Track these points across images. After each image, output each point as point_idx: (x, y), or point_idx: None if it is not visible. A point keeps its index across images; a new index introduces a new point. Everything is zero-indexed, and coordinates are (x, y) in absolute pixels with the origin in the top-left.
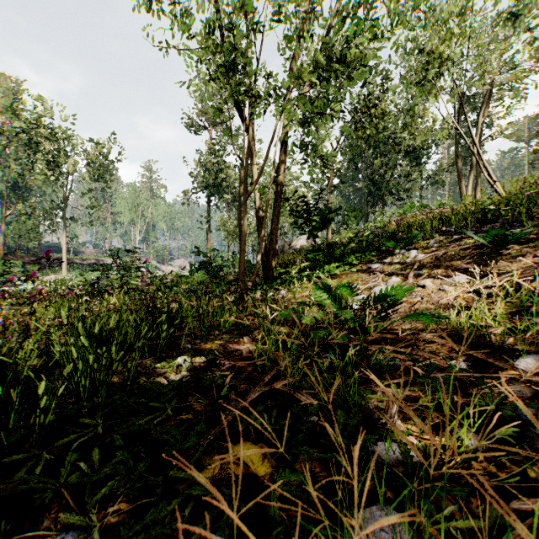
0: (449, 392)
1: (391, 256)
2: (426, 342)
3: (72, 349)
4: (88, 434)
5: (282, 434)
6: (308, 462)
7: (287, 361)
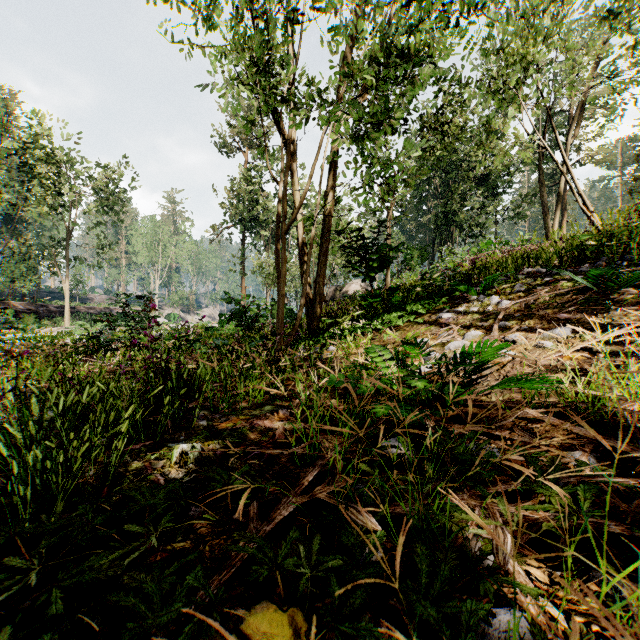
0: (594, 516)
1: (466, 303)
2: (529, 420)
3: None
4: (18, 583)
5: (328, 582)
6: None
7: (336, 455)
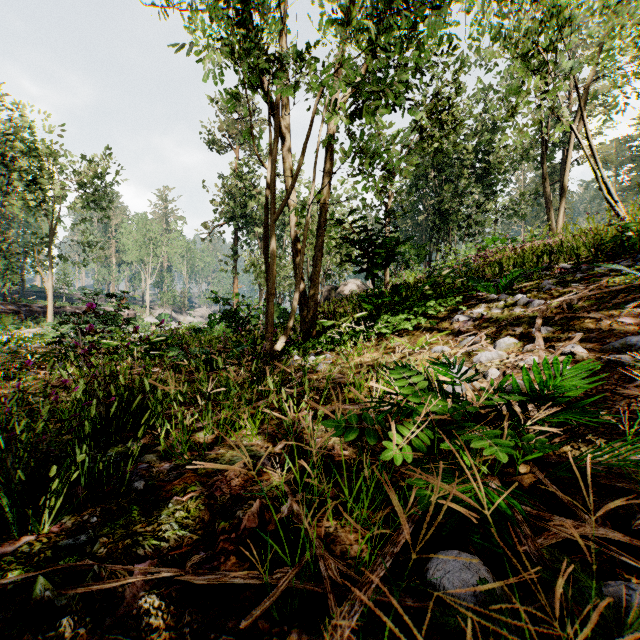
0: None
1: (485, 303)
2: None
3: None
4: None
5: None
6: None
7: None
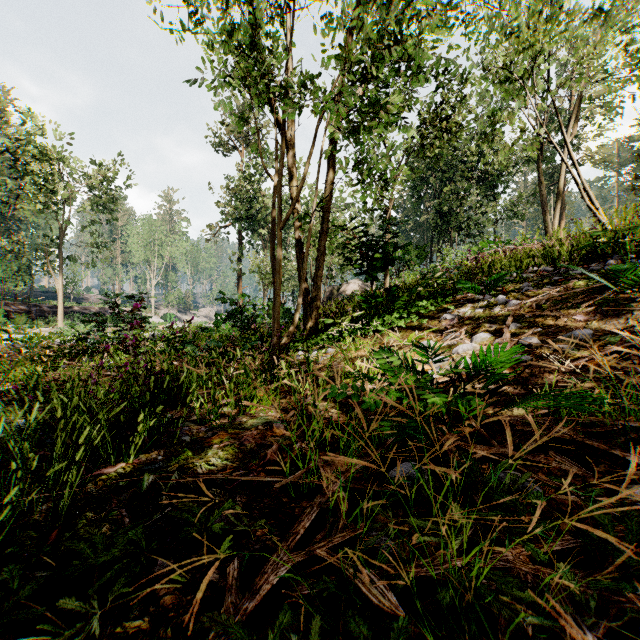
0: None
1: (471, 303)
2: (563, 440)
3: None
4: None
5: None
6: None
7: (340, 493)
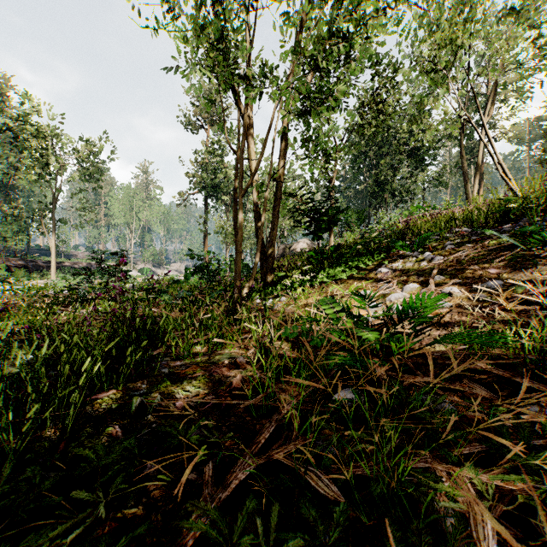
0: None
1: (402, 259)
2: (476, 371)
3: None
4: None
5: None
6: None
7: (293, 411)
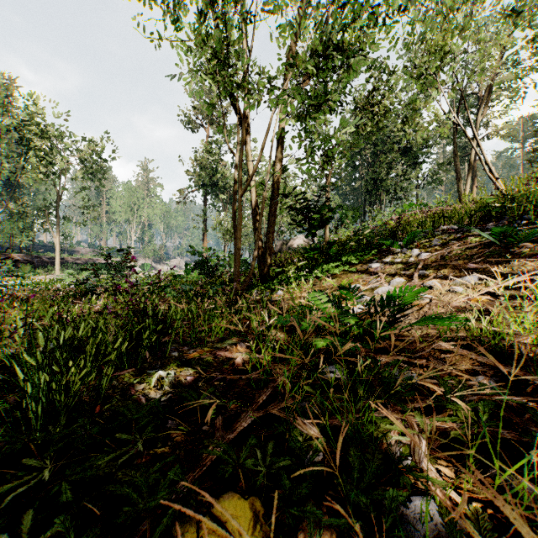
0: (491, 426)
1: (392, 255)
2: (442, 351)
3: (17, 369)
4: (33, 479)
5: (279, 478)
6: (315, 529)
7: (285, 378)
